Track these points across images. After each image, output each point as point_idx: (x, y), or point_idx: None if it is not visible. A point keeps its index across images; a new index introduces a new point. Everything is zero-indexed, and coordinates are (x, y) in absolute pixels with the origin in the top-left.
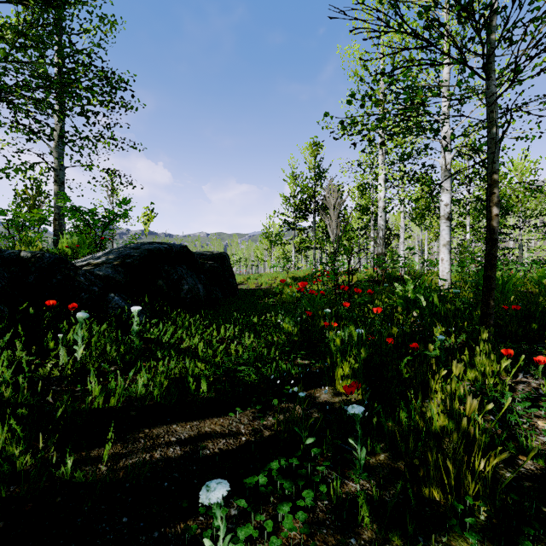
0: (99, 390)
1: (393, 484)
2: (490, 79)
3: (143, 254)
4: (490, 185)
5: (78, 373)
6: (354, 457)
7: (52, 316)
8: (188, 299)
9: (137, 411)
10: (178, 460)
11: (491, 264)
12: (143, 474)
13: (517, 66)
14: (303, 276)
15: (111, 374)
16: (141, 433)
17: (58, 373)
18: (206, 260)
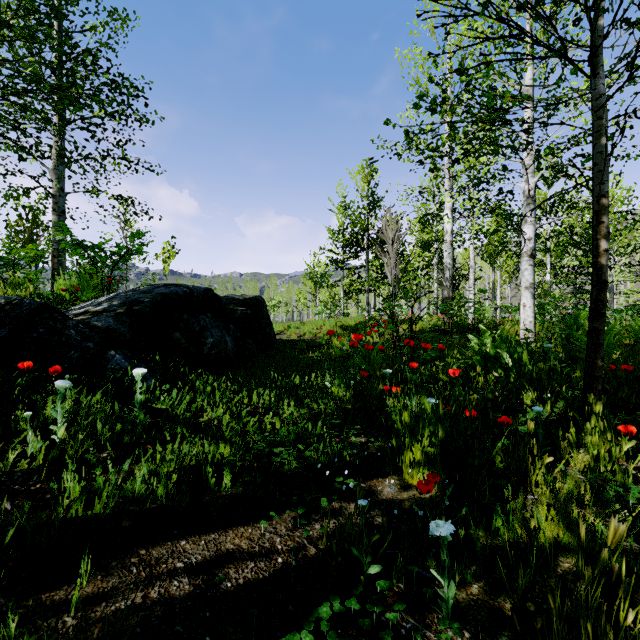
0: (80, 489)
1: (496, 637)
2: (597, 77)
3: (156, 300)
4: (598, 212)
5: (54, 463)
6: (436, 590)
7: (28, 382)
8: (212, 356)
9: (132, 520)
10: (185, 601)
11: (599, 312)
12: (128, 634)
13: (633, 58)
14: (354, 325)
15: (97, 468)
16: (133, 557)
17: (25, 465)
18: (237, 306)
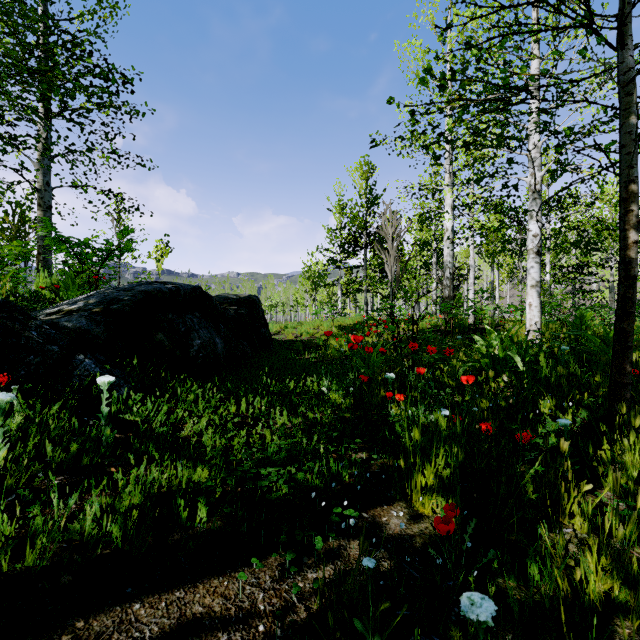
0: (11, 534)
1: None
2: (625, 48)
3: (136, 298)
4: (626, 199)
5: None
6: None
7: None
8: (200, 359)
9: (75, 574)
10: None
11: (628, 312)
12: None
13: None
14: (352, 325)
15: (34, 505)
16: (66, 634)
17: None
18: (231, 305)
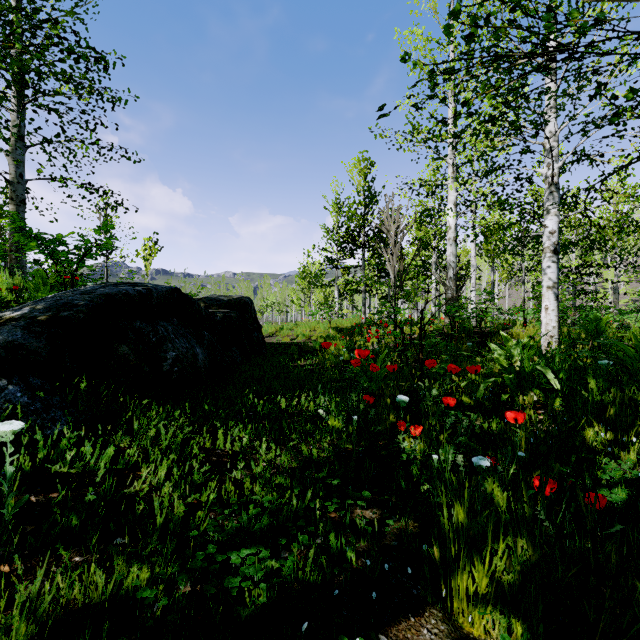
0: None
1: None
2: None
3: (94, 303)
4: None
5: None
6: None
7: None
8: (175, 374)
9: None
10: None
11: None
12: None
13: None
14: (349, 327)
15: None
16: None
17: None
18: (220, 308)
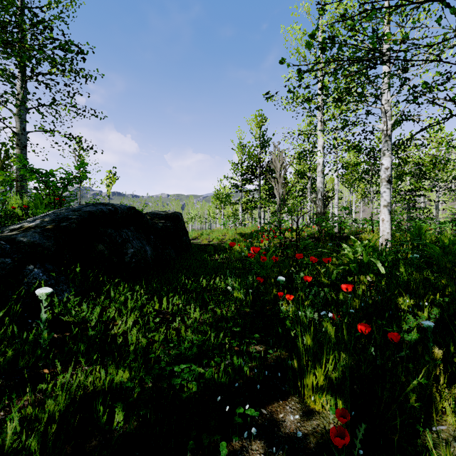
0: None
1: None
2: None
3: (82, 217)
4: None
5: None
6: None
7: None
8: (133, 263)
9: None
10: None
11: None
12: None
13: None
14: (249, 233)
15: None
16: None
17: None
18: (160, 219)
